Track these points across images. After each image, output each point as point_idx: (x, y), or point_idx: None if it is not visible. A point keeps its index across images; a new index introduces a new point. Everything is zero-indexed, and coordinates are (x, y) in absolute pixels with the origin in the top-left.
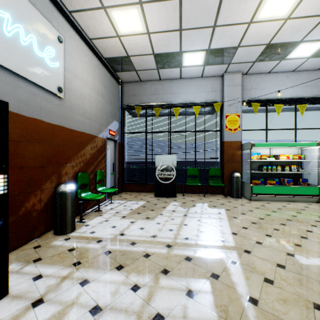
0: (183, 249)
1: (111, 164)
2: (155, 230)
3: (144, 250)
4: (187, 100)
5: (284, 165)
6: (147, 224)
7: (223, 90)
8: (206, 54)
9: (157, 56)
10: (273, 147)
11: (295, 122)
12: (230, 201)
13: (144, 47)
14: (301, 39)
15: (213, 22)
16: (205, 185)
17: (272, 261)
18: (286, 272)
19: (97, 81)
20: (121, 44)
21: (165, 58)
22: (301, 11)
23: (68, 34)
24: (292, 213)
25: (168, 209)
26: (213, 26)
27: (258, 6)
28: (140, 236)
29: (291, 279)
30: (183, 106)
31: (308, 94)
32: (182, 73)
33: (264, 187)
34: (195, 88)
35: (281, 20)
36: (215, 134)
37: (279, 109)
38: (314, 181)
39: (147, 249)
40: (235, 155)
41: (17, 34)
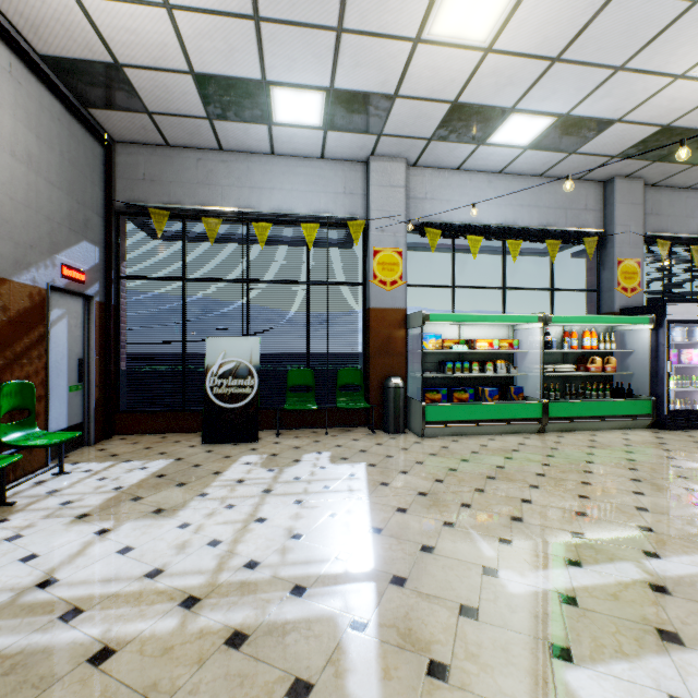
0: (232, 605)
1: (71, 361)
2: (167, 551)
3: (101, 636)
4: (289, 207)
5: (484, 360)
6: (150, 532)
7: (368, 194)
8: (328, 100)
9: (203, 82)
10: (465, 324)
11: (503, 274)
12: (380, 443)
13: (161, 47)
14: (512, 104)
15: (337, 18)
16: (330, 408)
17: (452, 599)
18: (479, 630)
19: (9, 116)
20: (87, 22)
21: (226, 92)
22: (513, 40)
23: None
24: (498, 460)
25: (228, 476)
26: (337, 29)
27: (432, 3)
28: (108, 580)
29: (489, 650)
30: (279, 221)
31: (525, 222)
32: (276, 141)
33: (448, 407)
34: (308, 181)
35: (477, 50)
36: (352, 292)
37: (476, 245)
38: (534, 391)
39: (114, 627)
40: (394, 339)
41: None
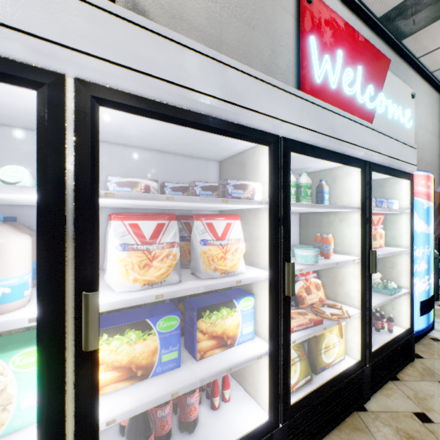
0: None
1: None
2: None
3: None
4: None
5: None
6: None
7: None
8: None
9: None
10: None
11: None
12: None
13: None
14: None
15: None
16: None
17: None
18: None
19: (435, 120)
20: None
21: None
22: None
23: (414, 83)
24: None
25: None
26: None
27: None
28: None
29: None
30: None
31: None
32: None
33: None
34: None
35: None
36: None
37: None
38: None
39: None
40: None
41: (392, 113)
